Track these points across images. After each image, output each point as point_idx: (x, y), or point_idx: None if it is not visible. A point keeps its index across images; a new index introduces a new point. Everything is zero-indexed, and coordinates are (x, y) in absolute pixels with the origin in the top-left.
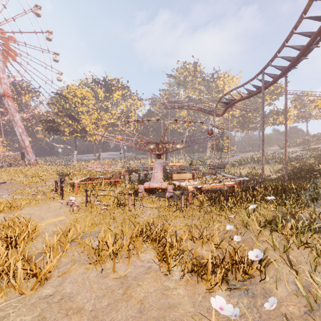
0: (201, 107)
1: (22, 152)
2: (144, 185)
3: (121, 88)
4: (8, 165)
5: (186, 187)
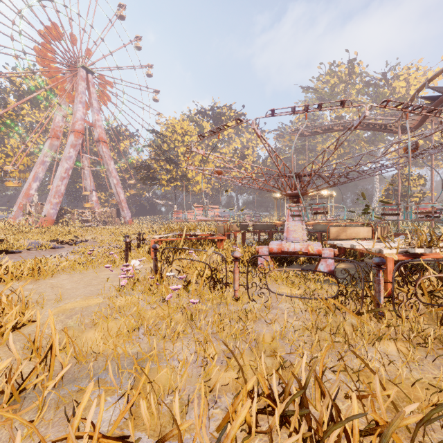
0: (368, 122)
1: (118, 208)
2: (270, 245)
3: (234, 116)
4: (104, 224)
5: (375, 251)
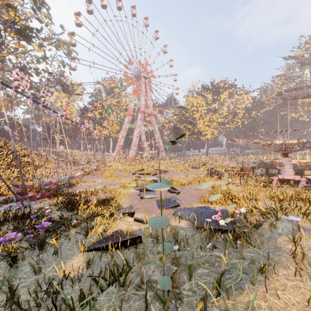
0: None
1: (158, 151)
2: (278, 176)
3: (228, 87)
4: None
5: None
